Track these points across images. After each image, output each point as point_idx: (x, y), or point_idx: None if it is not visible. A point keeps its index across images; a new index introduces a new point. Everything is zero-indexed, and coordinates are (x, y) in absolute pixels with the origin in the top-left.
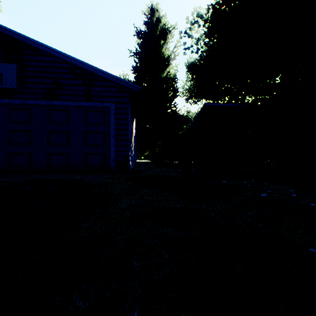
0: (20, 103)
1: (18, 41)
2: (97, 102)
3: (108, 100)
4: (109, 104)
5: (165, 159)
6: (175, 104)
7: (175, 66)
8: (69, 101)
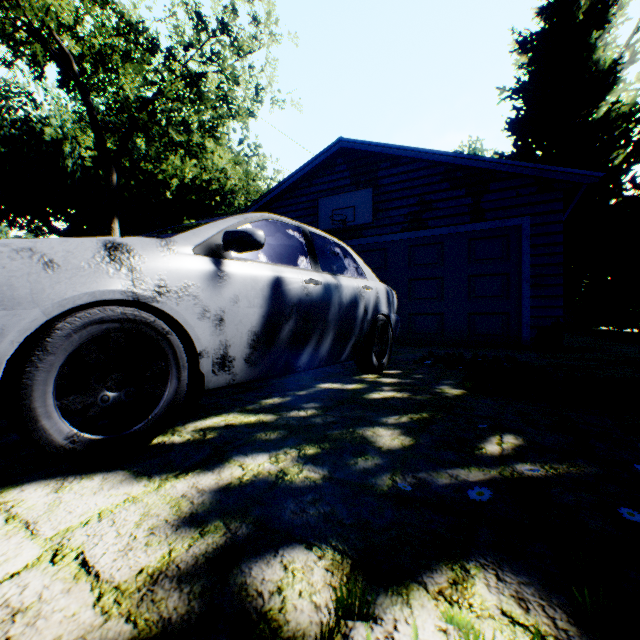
0: (372, 242)
1: (369, 154)
2: (492, 221)
3: (516, 214)
4: (517, 220)
5: (603, 324)
6: (635, 180)
7: (636, 81)
8: (443, 228)
